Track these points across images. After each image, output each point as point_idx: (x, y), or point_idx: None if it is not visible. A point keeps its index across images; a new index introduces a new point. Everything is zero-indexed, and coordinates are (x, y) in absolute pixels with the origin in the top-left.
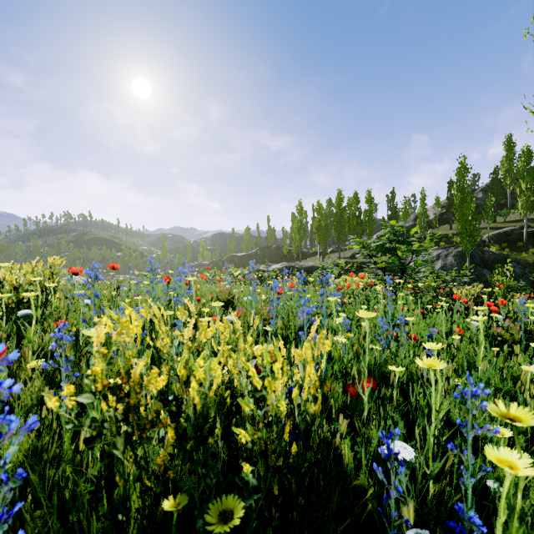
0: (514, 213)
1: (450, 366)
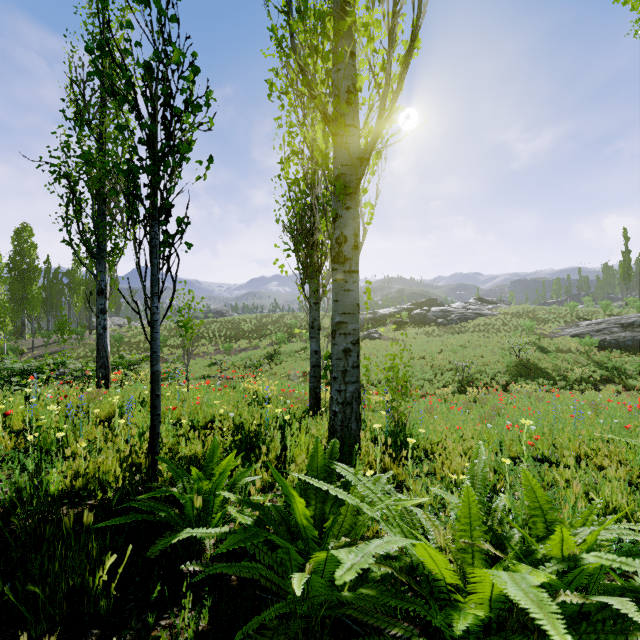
0: None
1: None
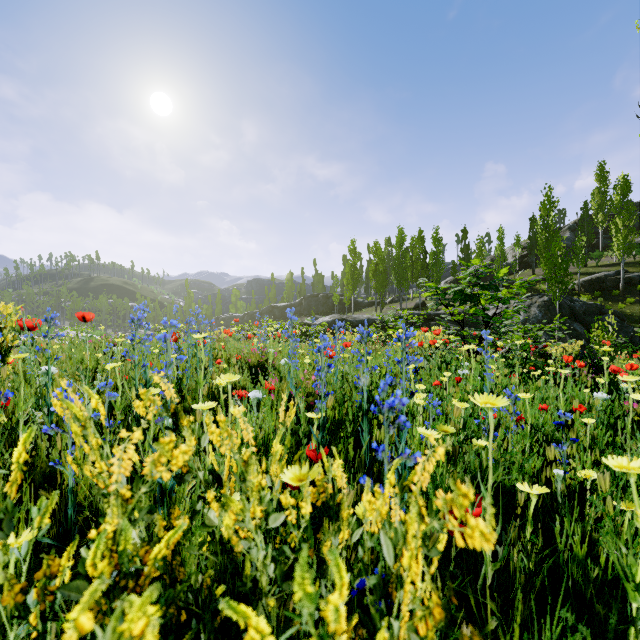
0: (607, 255)
1: (607, 477)
